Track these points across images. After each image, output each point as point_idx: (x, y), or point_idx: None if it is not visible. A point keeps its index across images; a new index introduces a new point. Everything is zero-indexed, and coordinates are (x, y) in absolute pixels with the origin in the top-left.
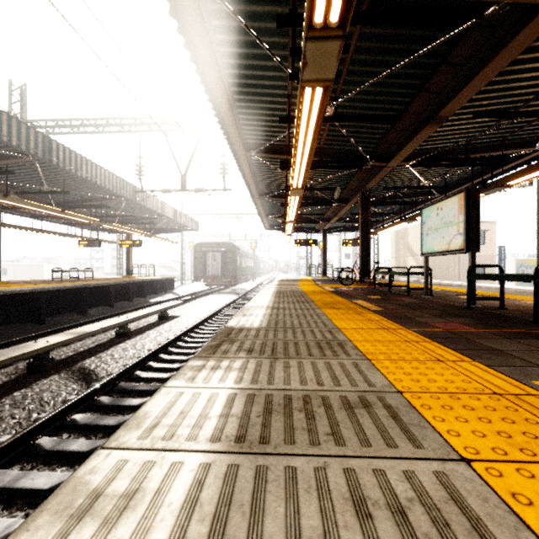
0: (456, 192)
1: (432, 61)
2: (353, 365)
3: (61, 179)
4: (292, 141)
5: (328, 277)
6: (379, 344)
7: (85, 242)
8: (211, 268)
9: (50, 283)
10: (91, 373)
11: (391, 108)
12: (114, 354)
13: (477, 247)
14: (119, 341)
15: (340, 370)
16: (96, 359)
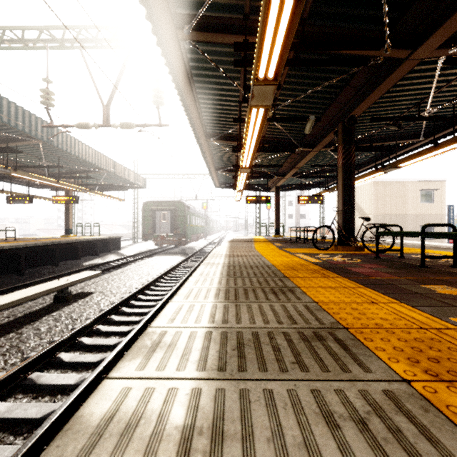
0: None
1: None
2: None
3: None
4: (255, 6)
5: (281, 236)
6: None
7: (14, 197)
8: (161, 227)
9: None
10: None
11: None
12: None
13: None
14: None
15: None
16: None
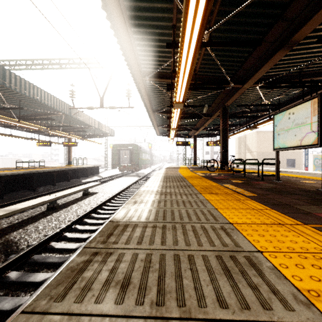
0: (309, 98)
1: None
2: None
3: (18, 99)
4: (175, 69)
5: (197, 166)
6: (302, 259)
7: (41, 143)
8: (123, 160)
9: (12, 170)
10: (13, 245)
11: (251, 38)
12: (39, 225)
13: None
14: (48, 214)
15: None
16: (23, 231)
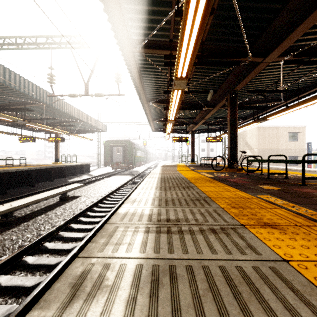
0: None
1: None
2: None
3: None
4: (176, 35)
5: (195, 163)
6: None
7: (23, 138)
8: (116, 157)
9: None
10: None
11: None
12: None
13: None
14: None
15: None
16: None
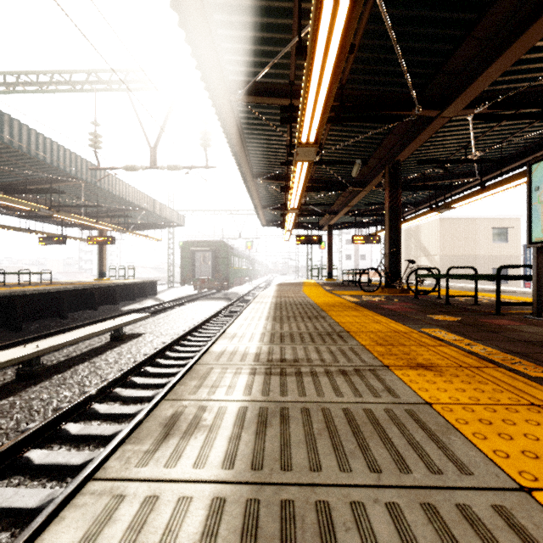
0: None
1: None
2: None
3: None
4: (299, 75)
5: (334, 280)
6: None
7: (47, 238)
8: (201, 269)
9: None
10: None
11: None
12: None
13: None
14: (12, 390)
15: None
16: None
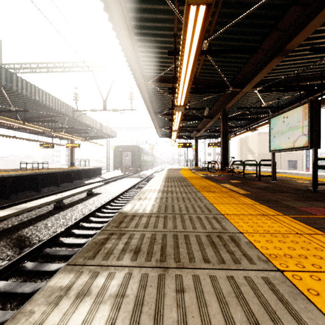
0: (300, 103)
1: (285, 3)
2: (266, 284)
3: (23, 102)
4: (177, 73)
5: (199, 167)
6: (273, 237)
7: (44, 144)
8: (125, 161)
9: (17, 171)
10: (26, 240)
11: (248, 45)
12: (48, 223)
13: (318, 144)
14: (55, 212)
15: (255, 299)
16: (33, 227)
